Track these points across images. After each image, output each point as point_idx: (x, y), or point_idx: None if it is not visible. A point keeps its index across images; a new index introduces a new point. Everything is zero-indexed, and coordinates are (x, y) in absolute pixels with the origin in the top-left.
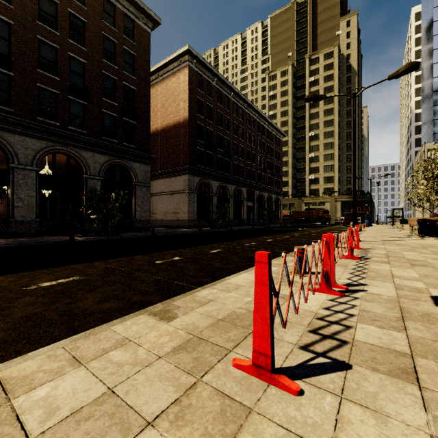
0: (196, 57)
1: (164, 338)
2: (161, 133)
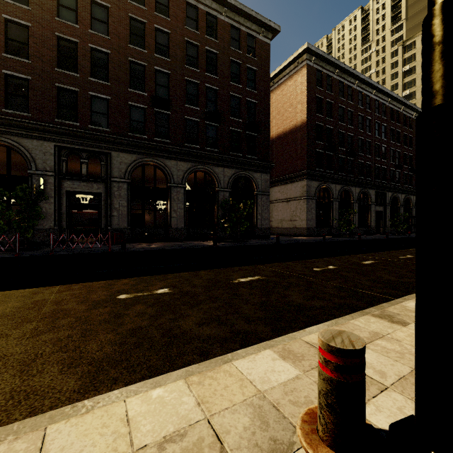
0: (315, 53)
1: None
2: (276, 140)
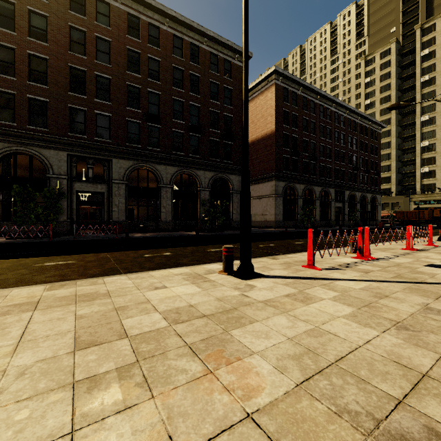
0: (282, 74)
1: (276, 262)
2: (250, 145)
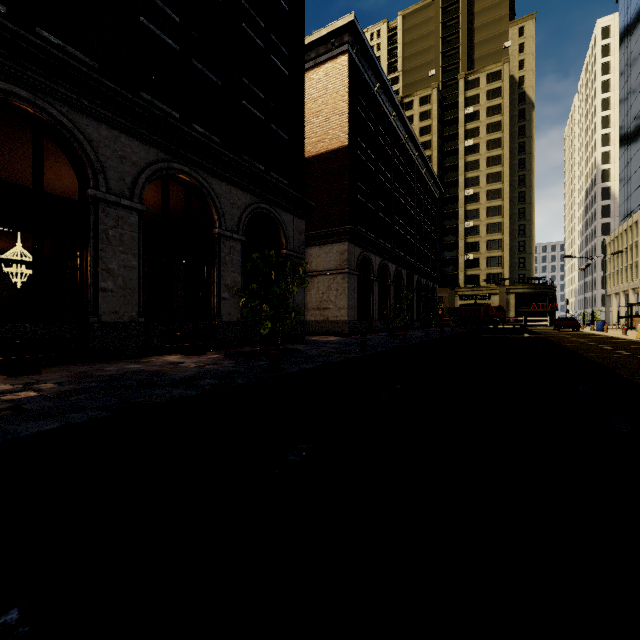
0: (361, 38)
1: None
2: None
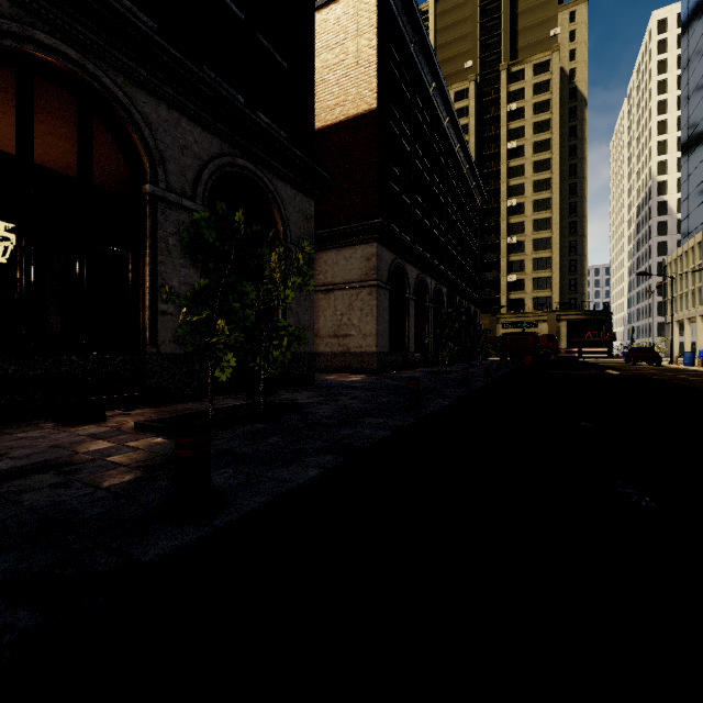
0: None
1: None
2: None
